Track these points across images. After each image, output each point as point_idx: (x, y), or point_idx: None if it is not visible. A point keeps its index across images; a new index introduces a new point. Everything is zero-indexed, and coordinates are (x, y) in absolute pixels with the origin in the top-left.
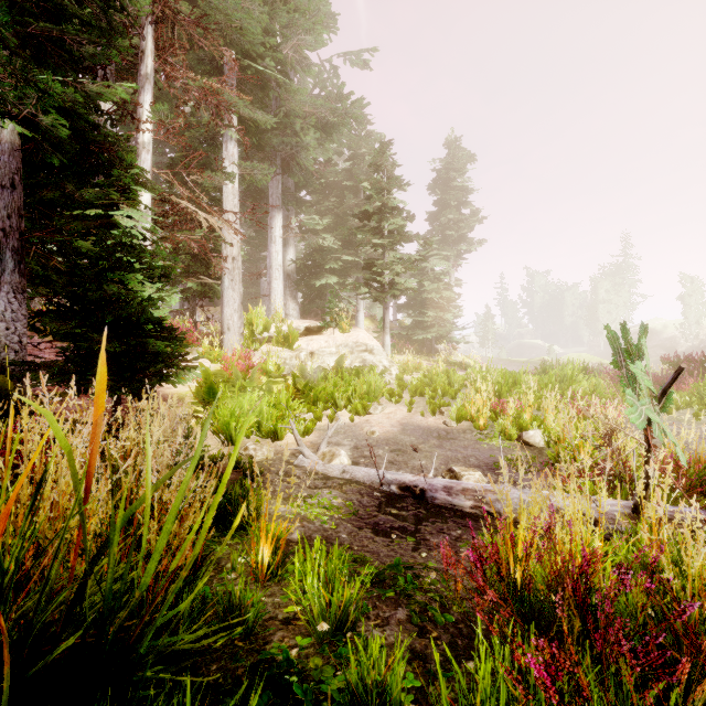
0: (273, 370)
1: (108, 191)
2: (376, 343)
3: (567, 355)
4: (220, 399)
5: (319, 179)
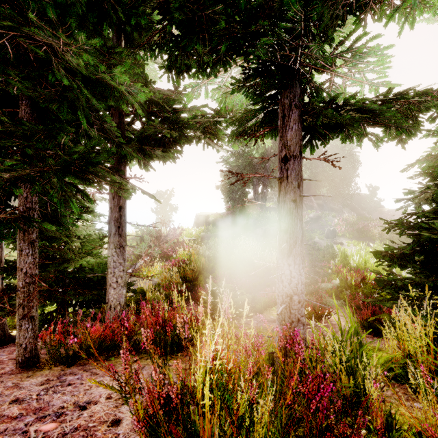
0: None
1: None
2: None
3: None
4: None
5: None
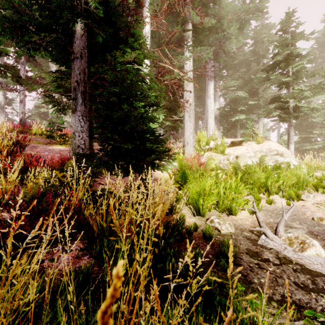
0: (213, 166)
1: (126, 56)
2: (285, 149)
3: None
4: (188, 182)
5: (232, 62)
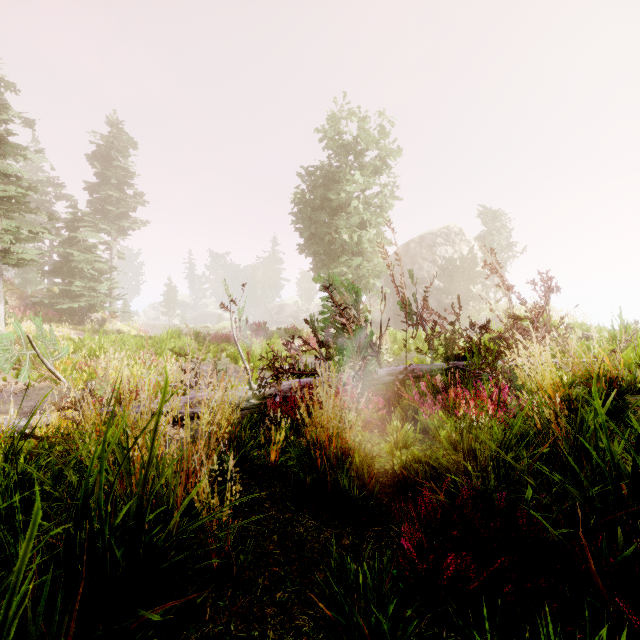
0: None
1: None
2: None
3: (222, 323)
4: None
5: None
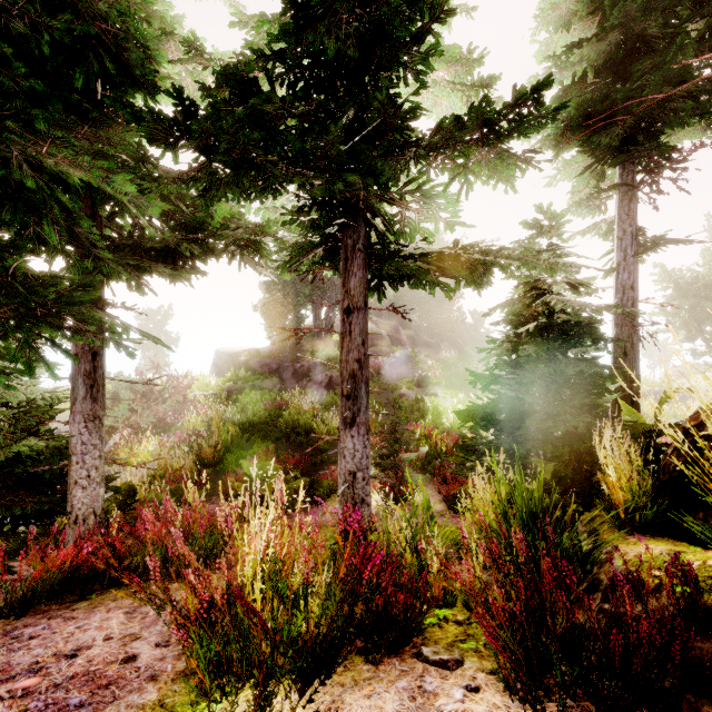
0: None
1: None
2: None
3: None
4: None
5: None
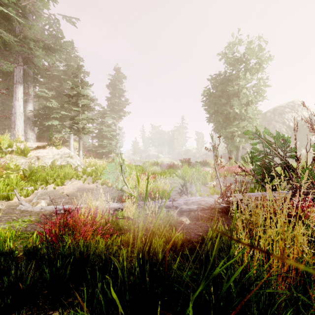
0: (13, 167)
1: None
2: (74, 154)
3: (161, 158)
4: None
5: (48, 71)
